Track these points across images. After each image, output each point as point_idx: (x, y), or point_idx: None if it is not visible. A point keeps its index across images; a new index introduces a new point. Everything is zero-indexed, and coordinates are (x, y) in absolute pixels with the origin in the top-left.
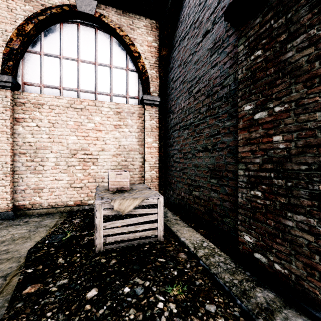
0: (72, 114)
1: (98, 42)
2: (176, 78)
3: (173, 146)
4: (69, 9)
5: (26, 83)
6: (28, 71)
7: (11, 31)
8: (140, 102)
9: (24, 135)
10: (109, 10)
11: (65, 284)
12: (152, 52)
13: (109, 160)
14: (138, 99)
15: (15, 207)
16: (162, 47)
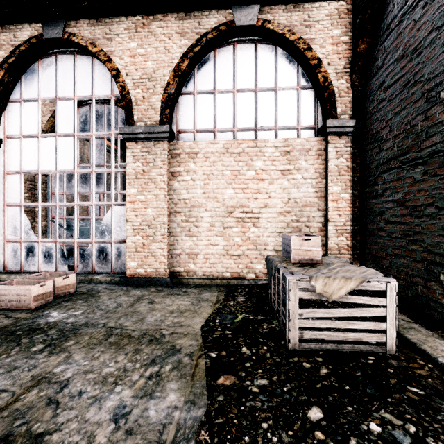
0: (229, 161)
1: (259, 61)
2: (392, 81)
3: (383, 197)
4: (226, 28)
5: (180, 131)
6: (182, 117)
7: (168, 75)
8: (319, 133)
9: (179, 191)
10: (274, 11)
11: (267, 386)
12: (340, 51)
13: (274, 220)
14: (314, 129)
15: (171, 274)
16: (360, 39)
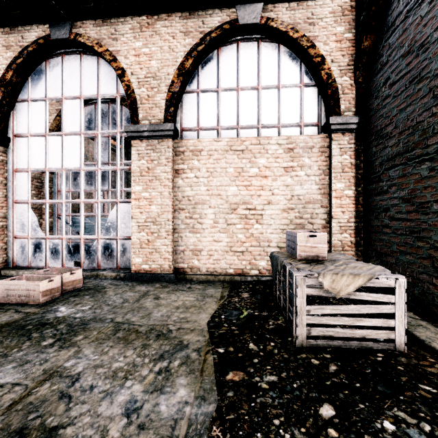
0: (232, 159)
1: (262, 59)
2: (397, 77)
3: (388, 193)
4: (229, 26)
5: (184, 129)
6: (186, 115)
7: (173, 74)
8: (322, 130)
9: (183, 188)
10: (278, 9)
11: (276, 382)
12: (344, 49)
13: (277, 217)
14: (318, 126)
15: (175, 270)
16: (364, 35)
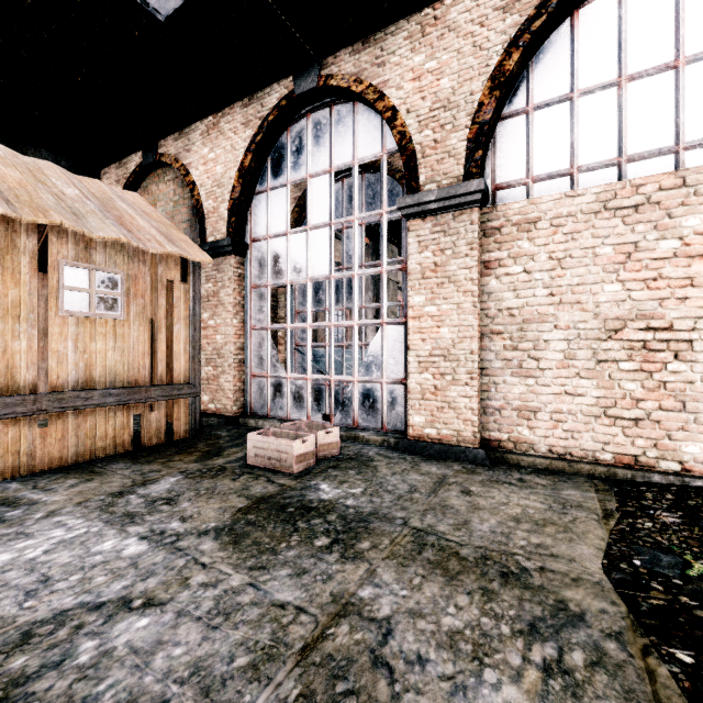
0: (610, 227)
1: None
2: None
3: None
4: None
5: (499, 186)
6: (503, 161)
7: (480, 90)
8: None
9: (500, 294)
10: None
11: None
12: None
13: None
14: None
15: (484, 442)
16: None
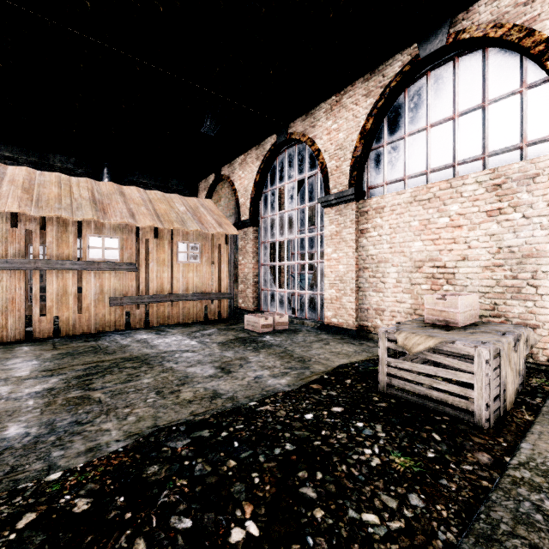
0: (417, 210)
1: (459, 79)
2: None
3: None
4: (410, 66)
5: (371, 187)
6: (372, 173)
7: (356, 139)
8: None
9: (367, 247)
10: (472, 12)
11: (332, 395)
12: None
13: (476, 277)
14: None
15: (360, 327)
16: None
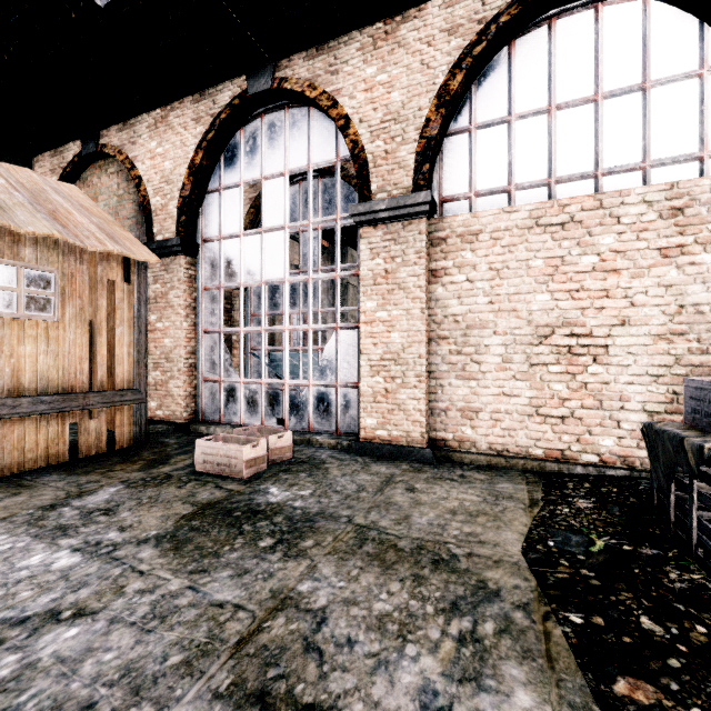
0: (541, 241)
1: (604, 39)
2: None
3: None
4: None
5: (446, 199)
6: (449, 175)
7: (427, 106)
8: None
9: (445, 301)
10: None
11: None
12: None
13: (644, 351)
14: None
15: (431, 442)
16: None
